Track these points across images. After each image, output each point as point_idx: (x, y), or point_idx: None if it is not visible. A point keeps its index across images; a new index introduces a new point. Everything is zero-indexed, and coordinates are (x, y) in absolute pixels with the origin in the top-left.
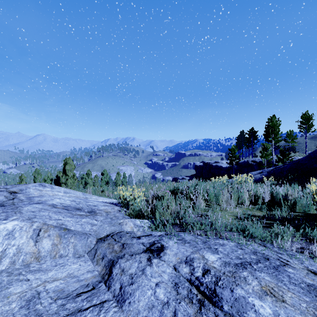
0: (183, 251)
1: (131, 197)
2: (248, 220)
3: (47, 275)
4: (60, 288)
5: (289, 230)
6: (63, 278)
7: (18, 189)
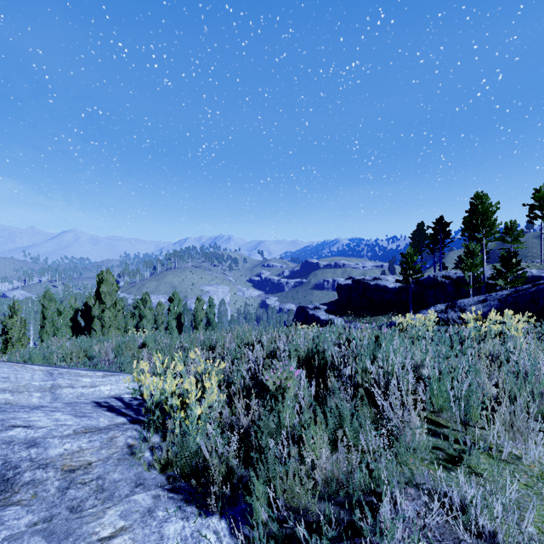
0: None
1: (174, 402)
2: None
3: None
4: None
5: None
6: None
7: None
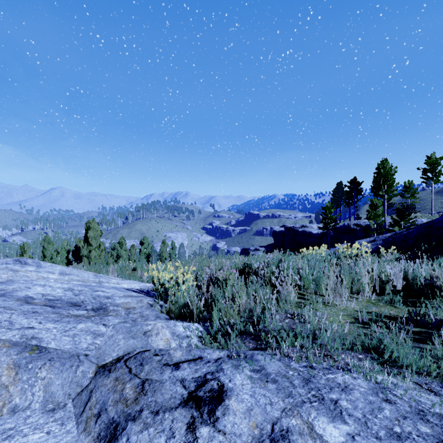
0: (264, 405)
1: (171, 282)
2: (377, 325)
3: None
4: None
5: None
6: None
7: None
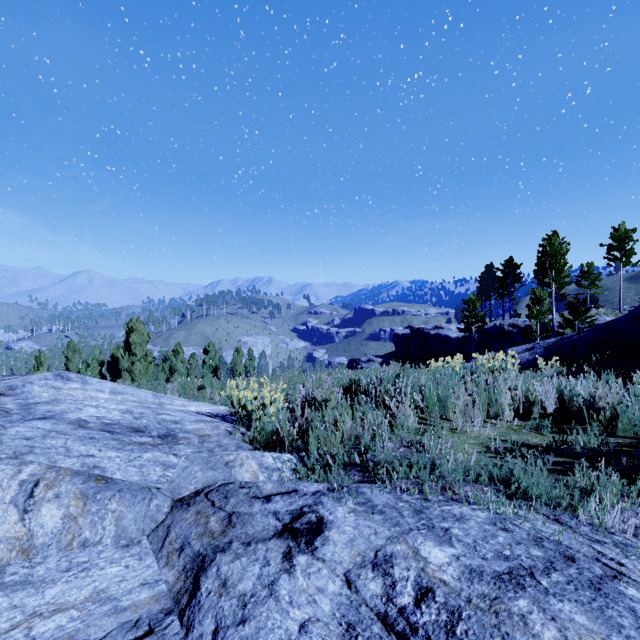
0: (368, 535)
1: (256, 404)
2: (513, 455)
3: (43, 597)
4: (66, 633)
5: (612, 481)
6: (80, 604)
7: (4, 386)
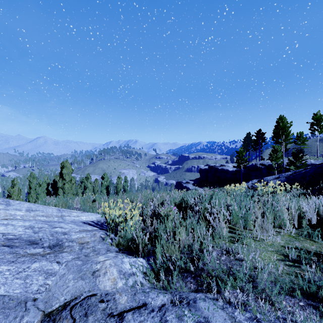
0: None
1: (121, 219)
2: (306, 263)
3: None
4: None
5: None
6: None
7: None
